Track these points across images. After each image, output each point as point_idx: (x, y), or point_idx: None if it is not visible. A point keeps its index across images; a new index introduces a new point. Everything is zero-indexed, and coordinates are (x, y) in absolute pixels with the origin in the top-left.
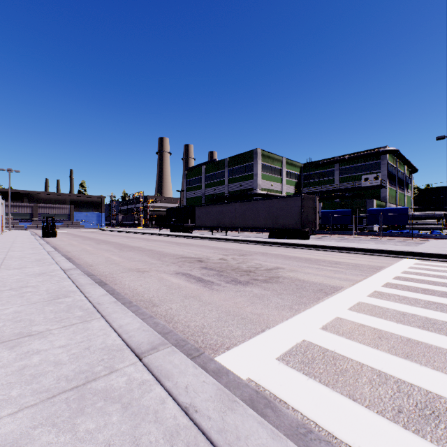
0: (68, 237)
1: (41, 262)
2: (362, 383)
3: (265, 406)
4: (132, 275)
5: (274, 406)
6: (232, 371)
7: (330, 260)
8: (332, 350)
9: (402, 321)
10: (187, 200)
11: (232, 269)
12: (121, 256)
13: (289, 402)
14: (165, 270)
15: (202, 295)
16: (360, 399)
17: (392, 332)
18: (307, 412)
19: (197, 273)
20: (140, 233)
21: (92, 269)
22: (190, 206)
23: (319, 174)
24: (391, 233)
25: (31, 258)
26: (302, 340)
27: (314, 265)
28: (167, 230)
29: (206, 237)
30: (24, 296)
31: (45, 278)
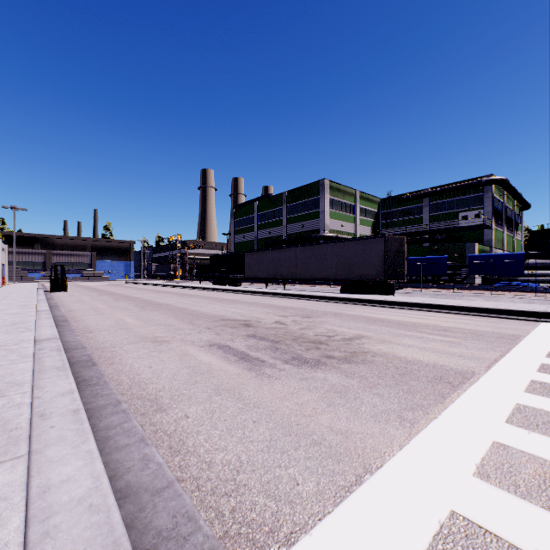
0: (82, 292)
1: (14, 328)
2: None
3: None
4: (143, 348)
5: None
6: None
7: (433, 324)
8: None
9: None
10: (235, 246)
11: (294, 339)
12: (138, 318)
13: None
14: (195, 340)
15: (244, 386)
16: None
17: None
18: None
19: (240, 345)
20: (175, 287)
21: (89, 338)
22: (239, 252)
23: (403, 211)
24: (502, 287)
25: (6, 320)
26: (448, 513)
27: (413, 332)
28: (210, 282)
29: (258, 291)
30: None
31: None
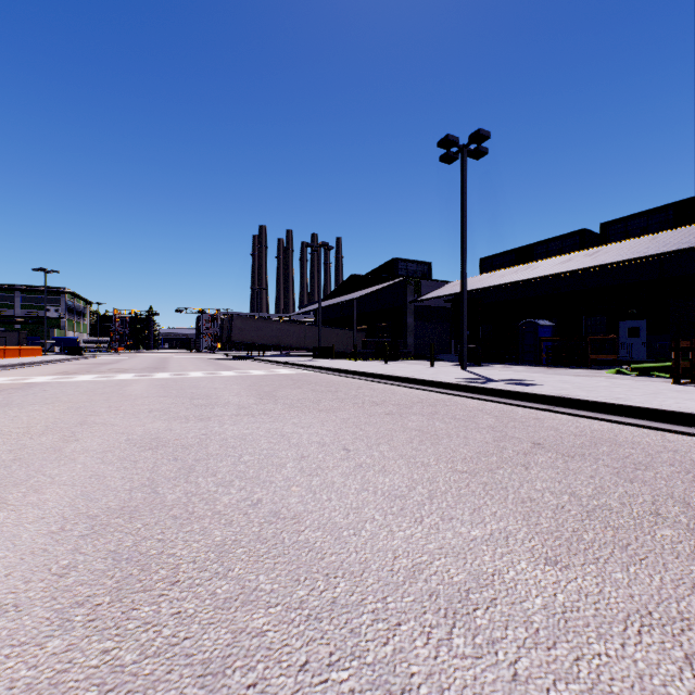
0: None
1: None
2: None
3: None
4: None
5: None
6: None
7: None
8: None
9: None
10: None
11: None
12: None
13: None
14: None
15: None
16: None
17: None
18: None
19: None
20: None
21: None
22: None
23: None
24: None
25: None
26: None
27: None
28: None
29: None
30: None
31: None
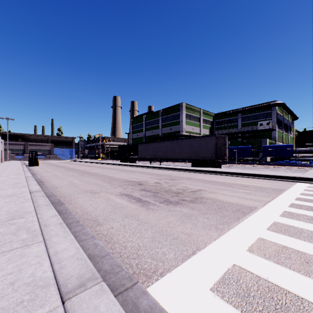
0: (47, 166)
1: (16, 185)
2: None
3: None
4: (86, 196)
5: None
6: (165, 310)
7: (240, 183)
8: (265, 279)
9: None
10: (133, 140)
11: (165, 191)
12: (81, 180)
13: None
14: (113, 192)
15: (139, 214)
16: None
17: None
18: None
19: (137, 194)
20: (99, 163)
21: (56, 191)
22: (134, 144)
23: (227, 121)
24: (281, 163)
25: (10, 181)
26: (232, 265)
27: (229, 187)
28: (118, 161)
29: (145, 166)
30: None
31: (12, 199)
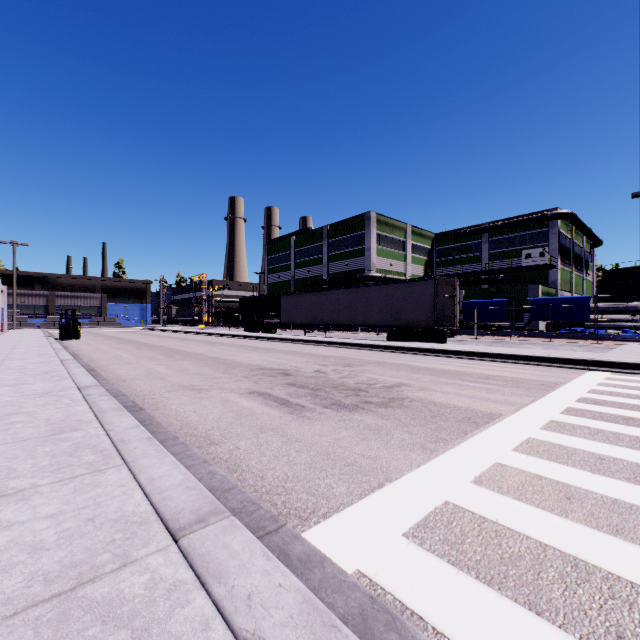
0: (97, 340)
1: (48, 376)
2: (549, 581)
3: (387, 627)
4: (183, 395)
5: (402, 628)
6: (330, 558)
7: (478, 372)
8: (494, 520)
9: (600, 470)
10: (269, 287)
11: (334, 387)
12: (169, 367)
13: (427, 617)
14: (233, 388)
15: (286, 426)
16: (549, 612)
17: (587, 488)
18: (459, 637)
19: (280, 392)
20: (201, 334)
21: (124, 387)
22: (273, 295)
23: (459, 248)
24: (565, 334)
25: (35, 369)
26: (443, 502)
27: (456, 380)
28: (240, 329)
29: (296, 339)
30: (10, 429)
31: (48, 400)
